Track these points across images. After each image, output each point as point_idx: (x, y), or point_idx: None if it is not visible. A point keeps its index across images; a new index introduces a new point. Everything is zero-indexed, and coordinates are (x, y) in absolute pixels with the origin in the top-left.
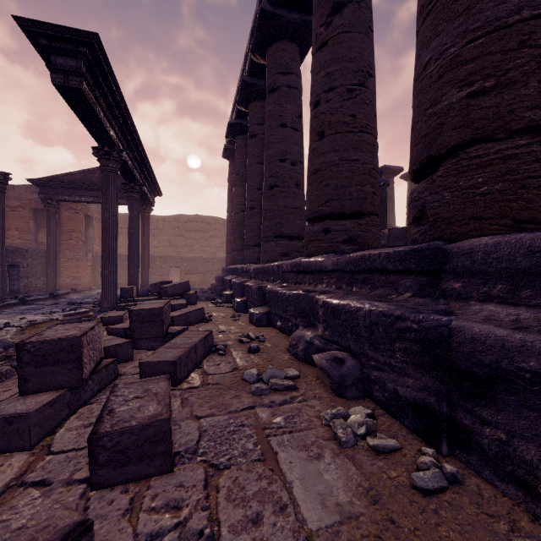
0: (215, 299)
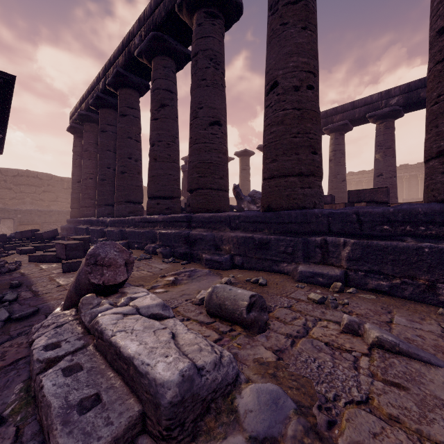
0: None
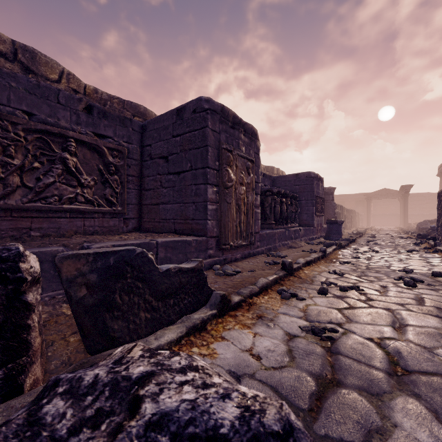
0: None
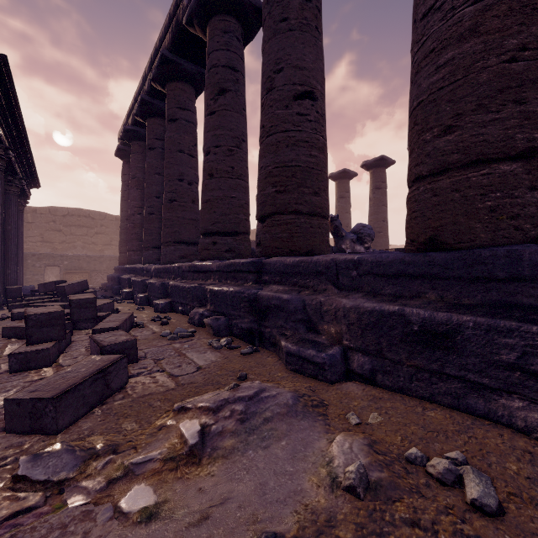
0: (113, 297)
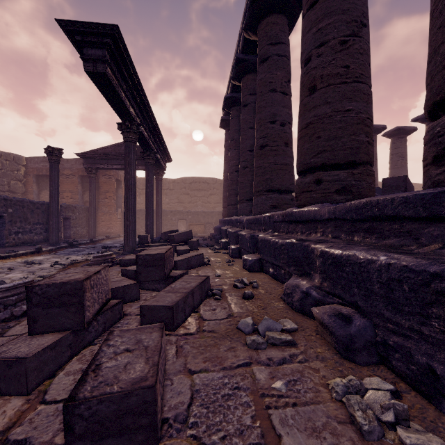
0: (213, 246)
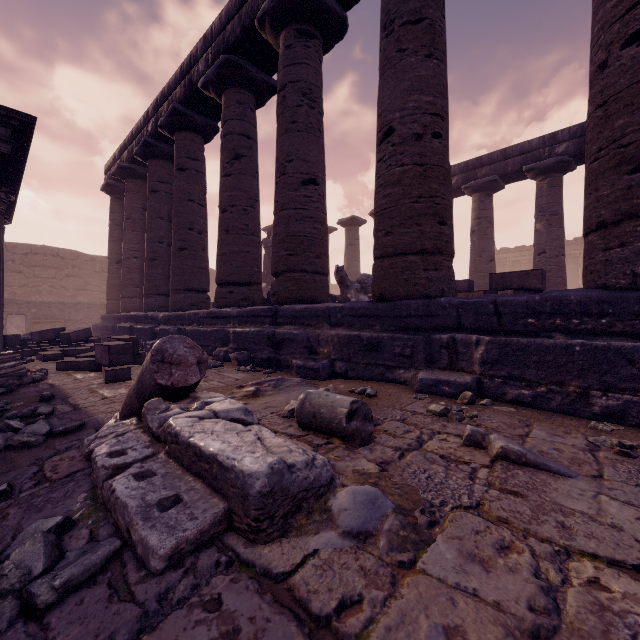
0: None
